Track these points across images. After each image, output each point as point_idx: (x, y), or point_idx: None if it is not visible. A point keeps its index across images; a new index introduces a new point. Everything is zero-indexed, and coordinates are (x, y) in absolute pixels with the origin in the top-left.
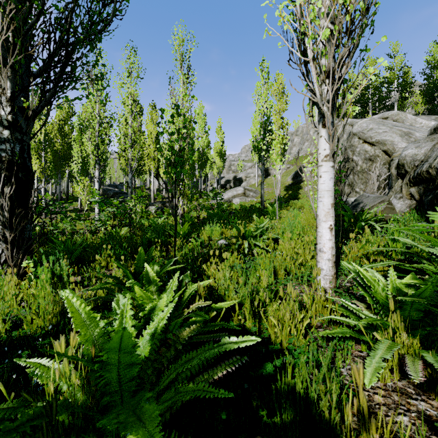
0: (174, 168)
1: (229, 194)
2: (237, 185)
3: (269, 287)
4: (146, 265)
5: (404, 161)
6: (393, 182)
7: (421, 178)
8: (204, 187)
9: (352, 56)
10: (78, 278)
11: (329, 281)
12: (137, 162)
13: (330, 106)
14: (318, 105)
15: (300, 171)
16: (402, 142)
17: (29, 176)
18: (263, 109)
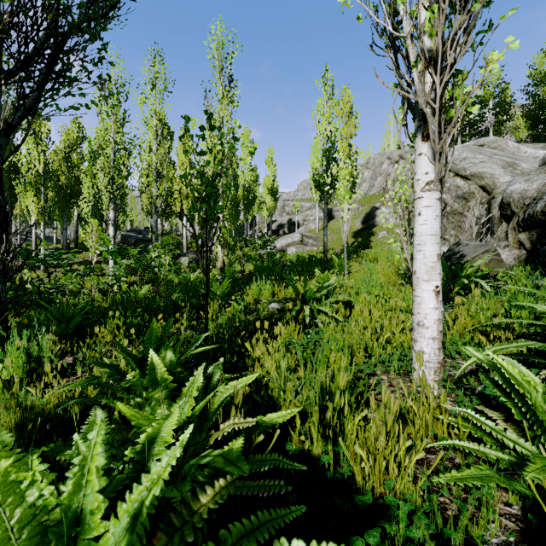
0: (206, 203)
1: (283, 242)
2: (292, 231)
3: (347, 386)
4: (151, 354)
5: (510, 199)
6: (494, 226)
7: (534, 221)
8: (252, 233)
9: (470, 31)
10: (71, 359)
11: (434, 370)
12: (163, 200)
13: (437, 106)
14: (416, 109)
15: (371, 213)
16: (505, 174)
17: (0, 214)
18: (326, 132)
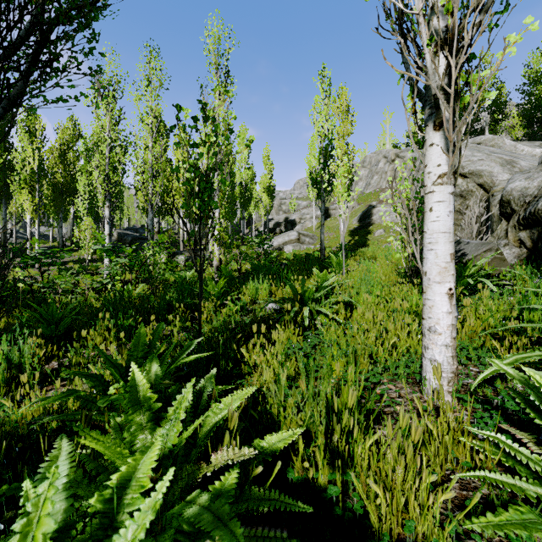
0: (199, 198)
1: (279, 240)
2: (289, 229)
3: (356, 403)
4: (132, 368)
5: (509, 197)
6: (494, 224)
7: (535, 219)
8: (248, 231)
9: (488, 8)
10: (57, 364)
11: (447, 381)
12: (159, 198)
13: (452, 91)
14: (426, 96)
15: (368, 211)
16: (504, 172)
17: None
18: (323, 130)
